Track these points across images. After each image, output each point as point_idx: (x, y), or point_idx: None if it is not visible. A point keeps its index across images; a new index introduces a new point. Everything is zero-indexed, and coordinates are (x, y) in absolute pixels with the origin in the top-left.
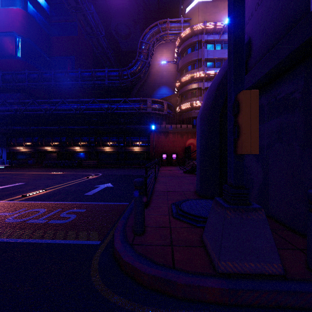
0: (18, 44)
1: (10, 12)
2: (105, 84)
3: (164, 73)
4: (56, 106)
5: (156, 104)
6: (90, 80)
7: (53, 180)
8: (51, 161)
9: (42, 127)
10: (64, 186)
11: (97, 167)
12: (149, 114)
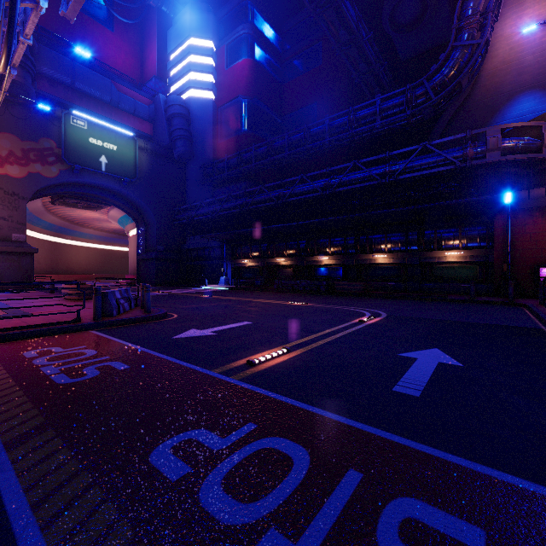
0: (244, 111)
1: (236, 70)
2: (375, 128)
3: (527, 60)
4: (292, 189)
5: (514, 138)
6: (346, 131)
7: (295, 321)
8: (286, 281)
9: (273, 226)
10: (321, 342)
11: (363, 296)
12: (492, 167)
